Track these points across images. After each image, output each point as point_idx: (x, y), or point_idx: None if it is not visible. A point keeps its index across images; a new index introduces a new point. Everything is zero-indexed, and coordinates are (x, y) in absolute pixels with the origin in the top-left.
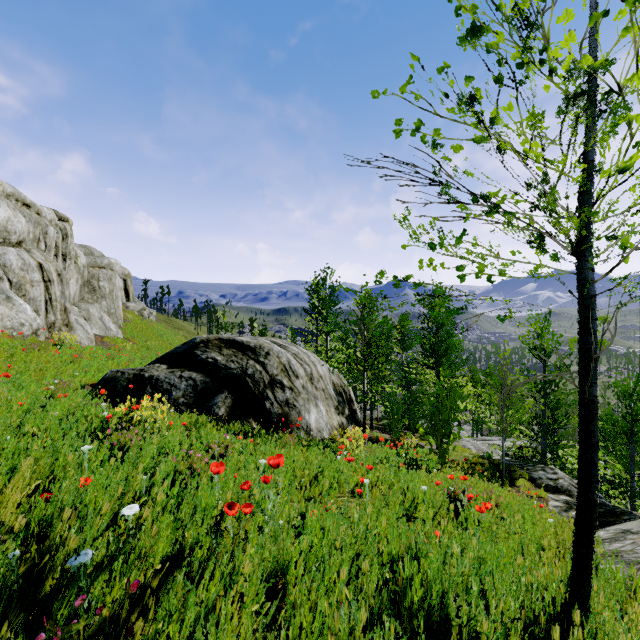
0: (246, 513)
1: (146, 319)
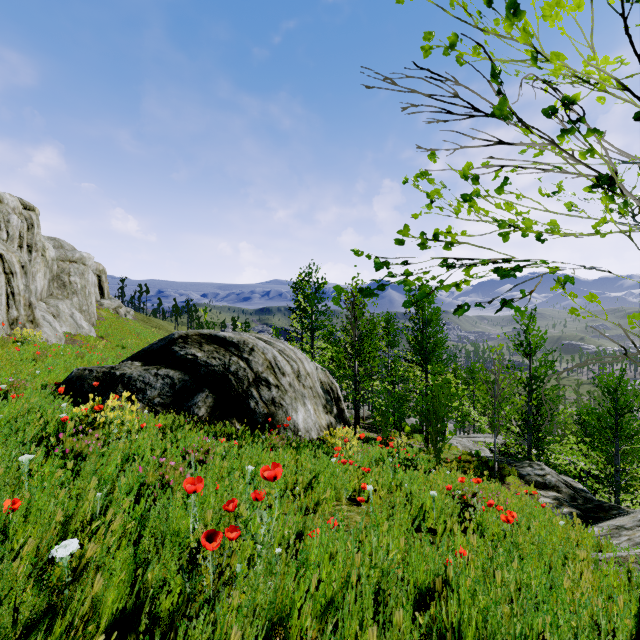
0: (231, 539)
1: (122, 317)
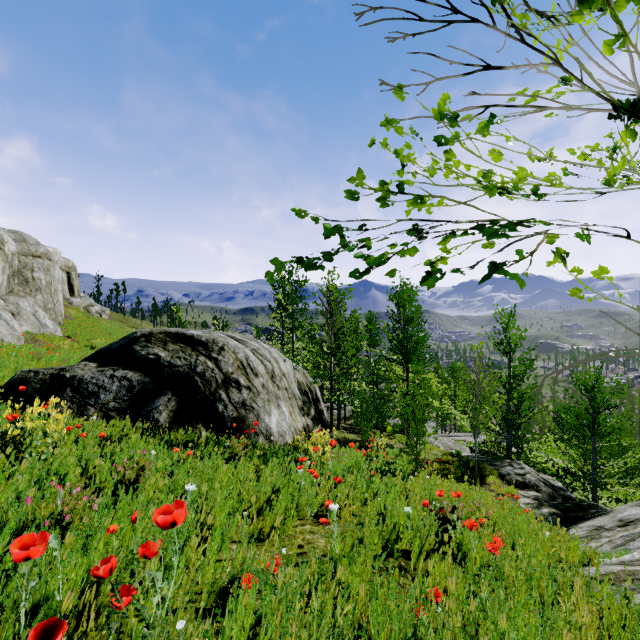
0: (119, 607)
1: (93, 316)
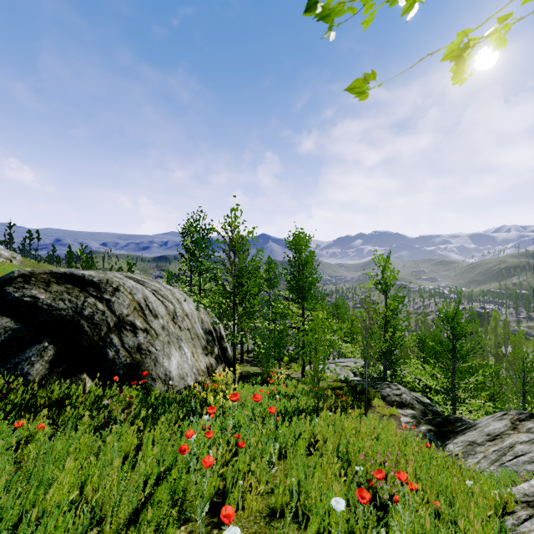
0: None
1: None
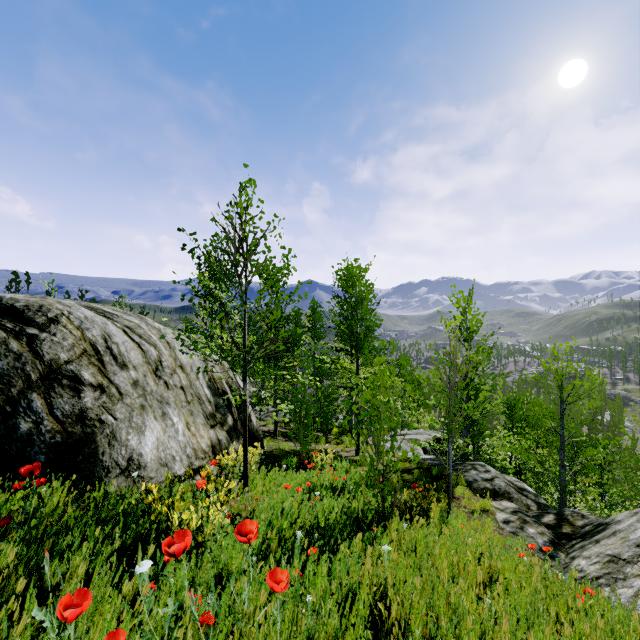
0: None
1: None
